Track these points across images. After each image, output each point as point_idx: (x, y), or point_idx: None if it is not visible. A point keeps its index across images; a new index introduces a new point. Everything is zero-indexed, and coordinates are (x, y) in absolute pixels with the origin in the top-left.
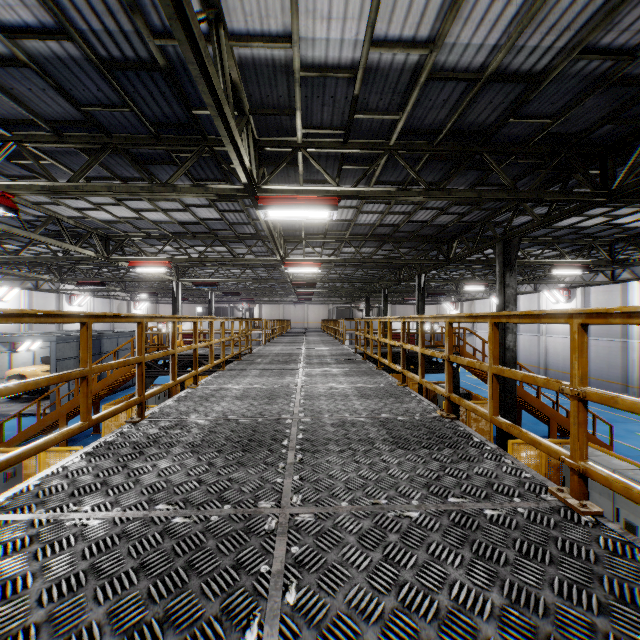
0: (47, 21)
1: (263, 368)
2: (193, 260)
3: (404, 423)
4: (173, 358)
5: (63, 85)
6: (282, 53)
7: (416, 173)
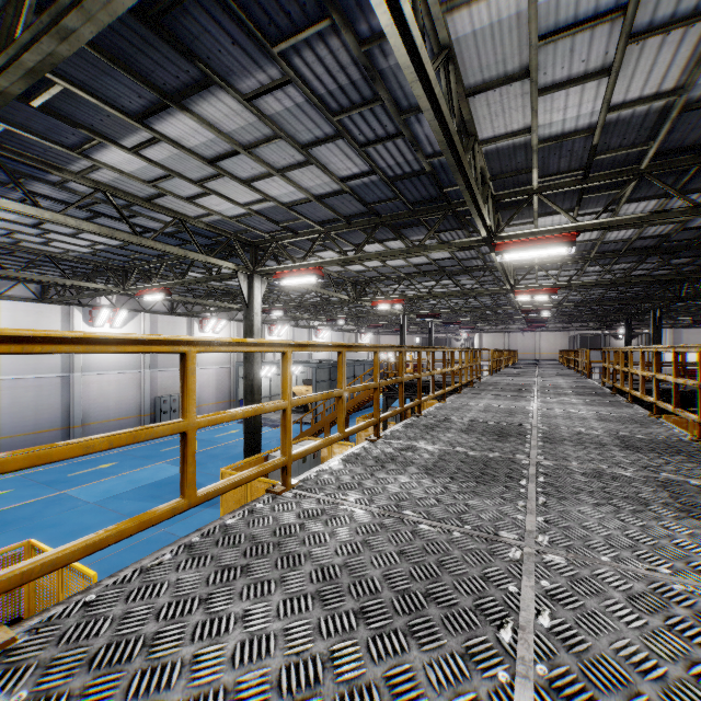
0: (365, 169)
1: (496, 394)
2: (423, 296)
3: (641, 439)
4: (433, 378)
5: (361, 196)
6: (522, 138)
7: (676, 192)
